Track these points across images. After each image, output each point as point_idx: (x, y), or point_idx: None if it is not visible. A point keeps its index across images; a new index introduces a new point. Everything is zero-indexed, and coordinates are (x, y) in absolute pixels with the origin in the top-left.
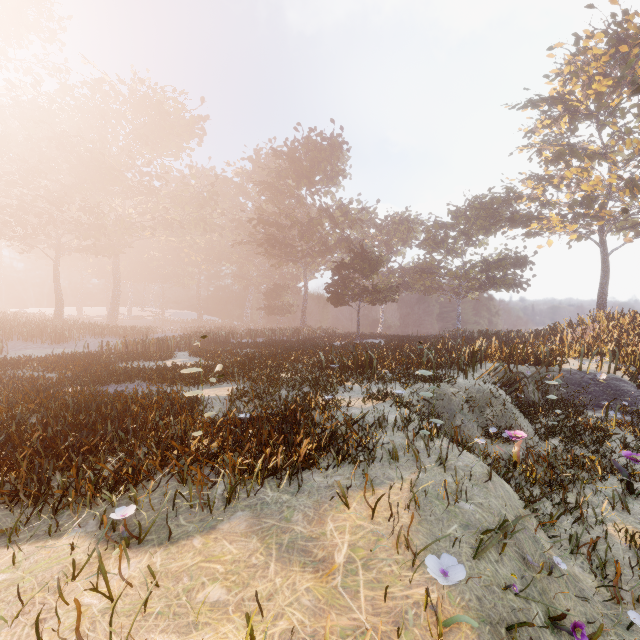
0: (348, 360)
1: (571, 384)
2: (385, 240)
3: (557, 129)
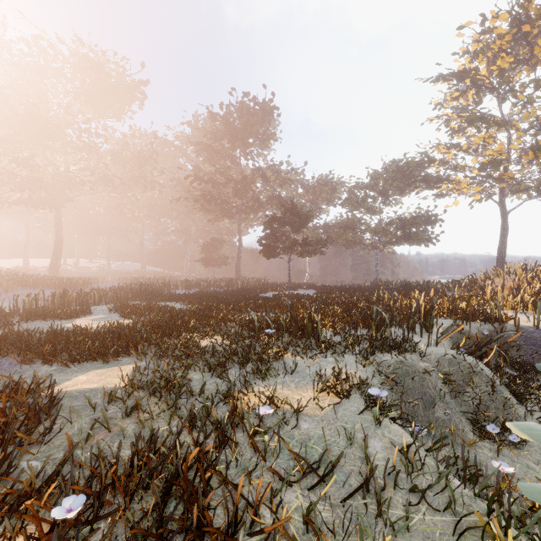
0: (286, 321)
1: (531, 344)
2: (311, 199)
3: (465, 101)
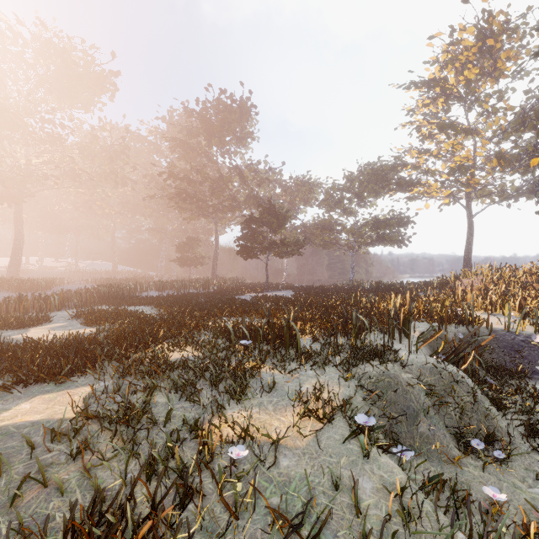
0: (263, 330)
1: (502, 347)
2: (289, 199)
3: (435, 108)
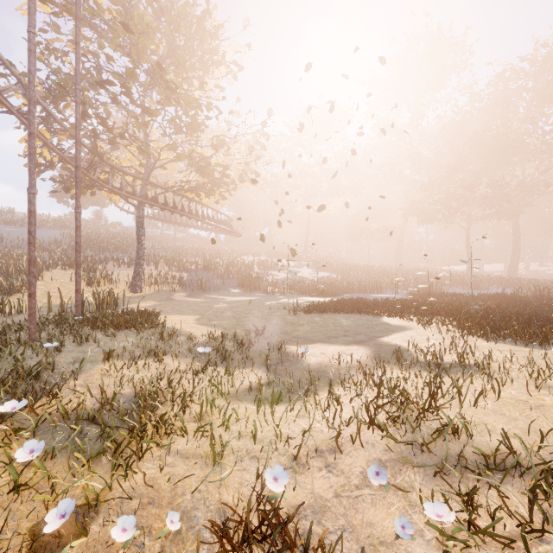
0: None
1: None
2: None
3: None
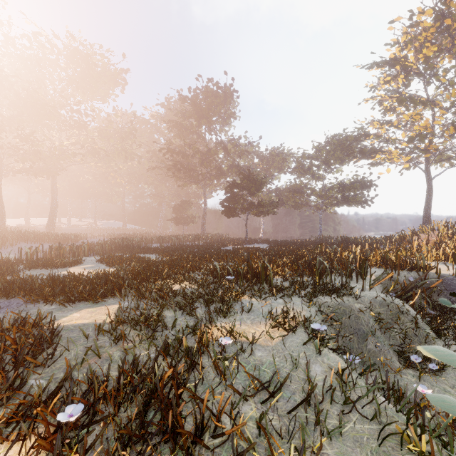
0: (243, 270)
1: (450, 289)
2: (265, 168)
3: (395, 84)
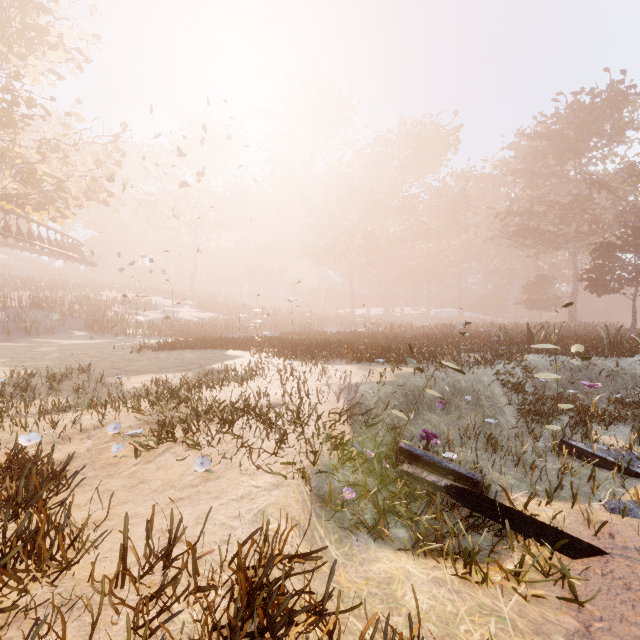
0: (517, 337)
1: None
2: None
3: None
